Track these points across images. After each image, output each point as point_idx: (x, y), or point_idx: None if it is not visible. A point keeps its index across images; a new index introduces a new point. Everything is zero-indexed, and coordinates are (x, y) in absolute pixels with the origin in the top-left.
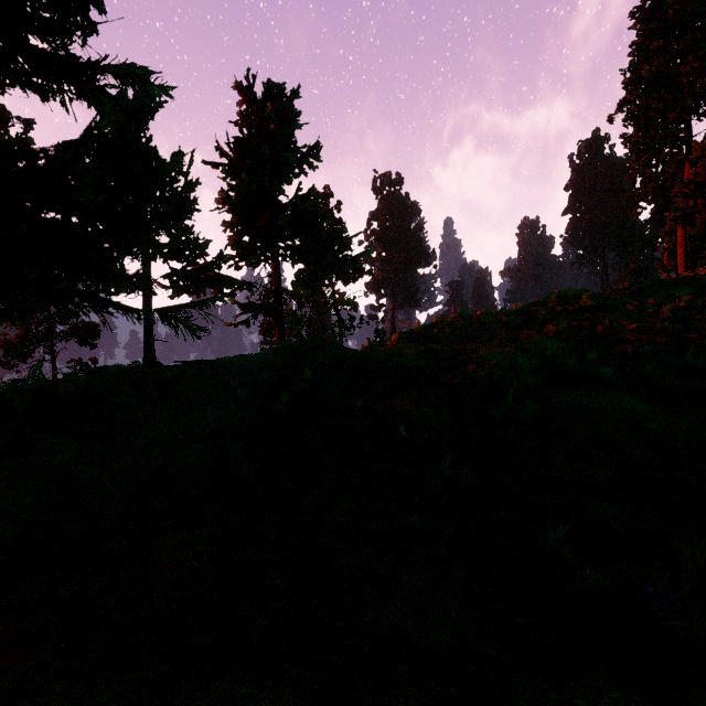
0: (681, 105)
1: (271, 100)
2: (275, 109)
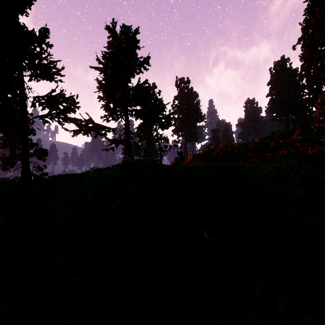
0: None
1: (124, 35)
2: (126, 38)
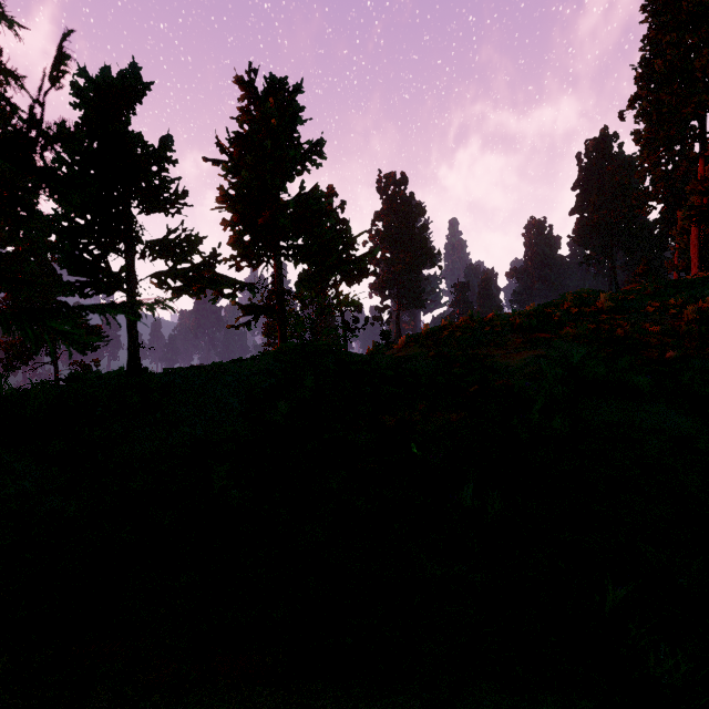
0: (695, 100)
1: (273, 95)
2: (277, 104)
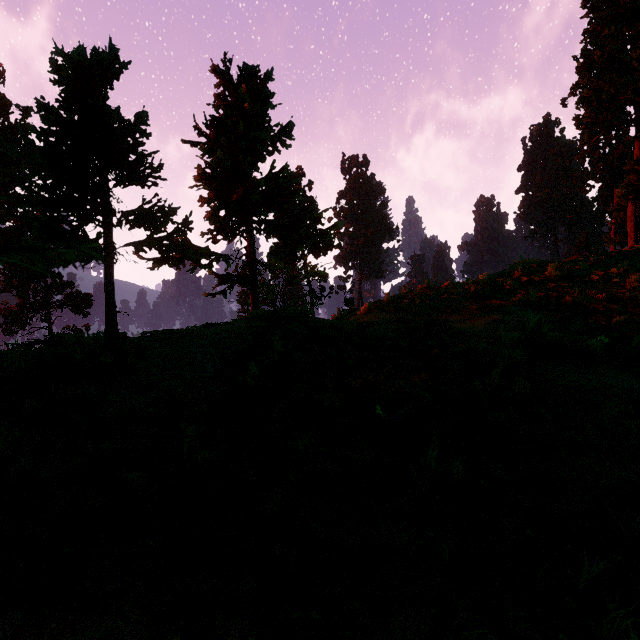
0: (632, 87)
1: (246, 83)
2: (249, 90)
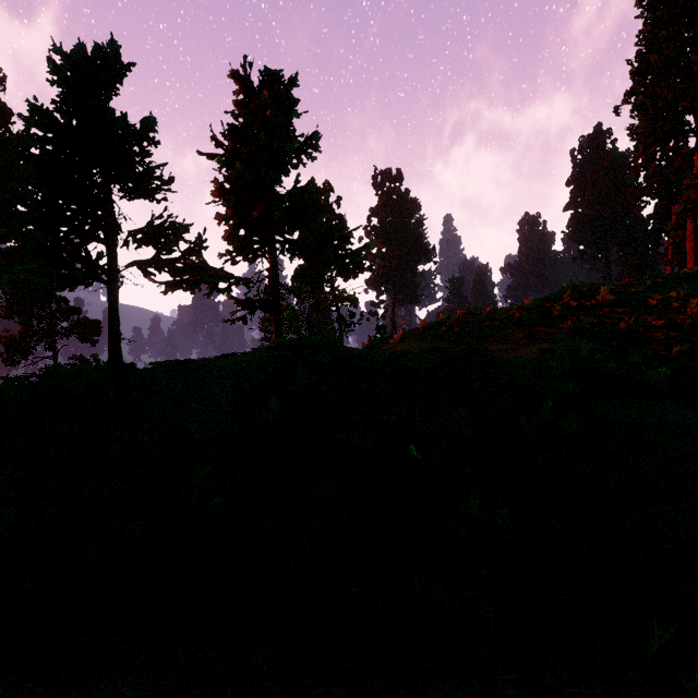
0: (692, 94)
1: (269, 89)
2: (272, 97)
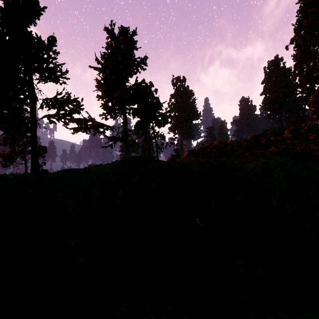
0: None
1: (122, 36)
2: (124, 39)
